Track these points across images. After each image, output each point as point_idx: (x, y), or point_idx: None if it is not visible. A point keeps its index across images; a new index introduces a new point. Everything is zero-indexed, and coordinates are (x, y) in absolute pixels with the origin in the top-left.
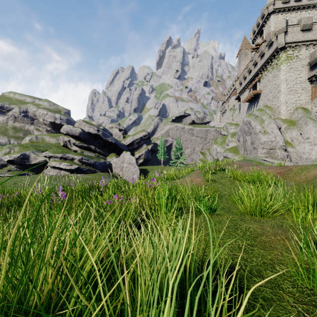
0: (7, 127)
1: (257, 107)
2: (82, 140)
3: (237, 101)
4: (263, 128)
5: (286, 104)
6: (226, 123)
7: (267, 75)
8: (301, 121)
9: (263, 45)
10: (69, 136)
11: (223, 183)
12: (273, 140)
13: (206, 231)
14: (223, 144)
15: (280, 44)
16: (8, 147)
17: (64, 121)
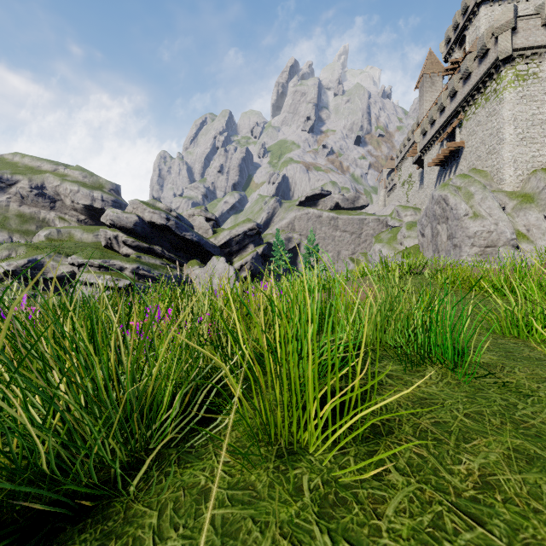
0: (8, 213)
1: (457, 173)
2: (139, 237)
3: (415, 168)
4: (472, 207)
5: (513, 163)
6: (396, 206)
7: (476, 113)
8: (545, 193)
9: (468, 57)
10: (116, 230)
11: (432, 294)
12: (493, 230)
13: (498, 437)
14: (392, 243)
15: (502, 52)
16: (6, 248)
17: (109, 204)
